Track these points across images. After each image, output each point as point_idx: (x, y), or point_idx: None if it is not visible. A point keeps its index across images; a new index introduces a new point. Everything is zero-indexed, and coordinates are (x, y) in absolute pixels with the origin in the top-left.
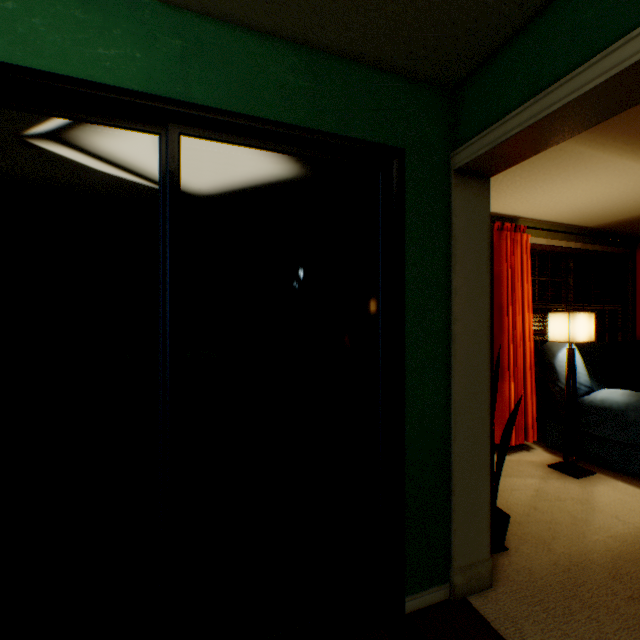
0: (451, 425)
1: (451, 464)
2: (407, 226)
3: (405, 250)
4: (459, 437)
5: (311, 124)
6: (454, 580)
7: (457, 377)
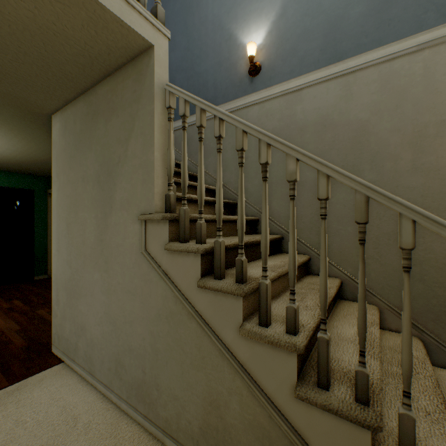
0: (48, 243)
1: (48, 251)
2: (36, 204)
3: (35, 209)
4: (51, 246)
5: (9, 186)
6: (49, 274)
7: (50, 234)
